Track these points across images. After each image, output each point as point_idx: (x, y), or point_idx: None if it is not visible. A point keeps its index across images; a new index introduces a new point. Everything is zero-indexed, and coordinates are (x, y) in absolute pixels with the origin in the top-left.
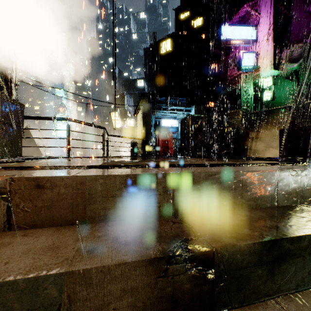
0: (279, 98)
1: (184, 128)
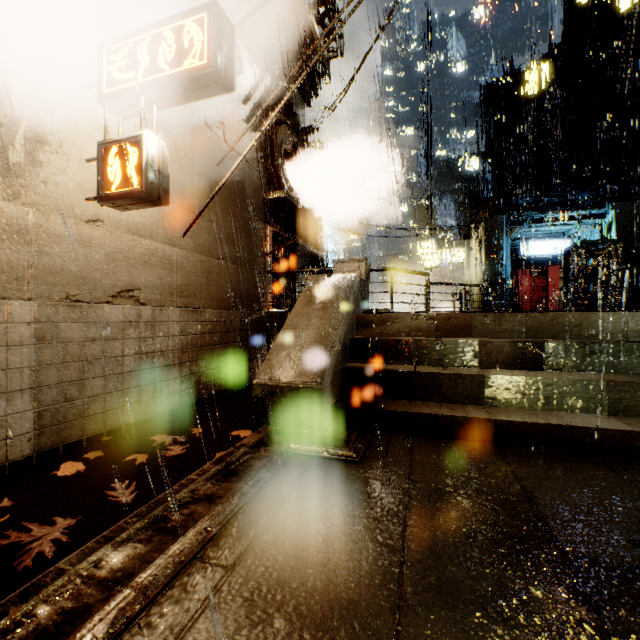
0: None
1: (571, 264)
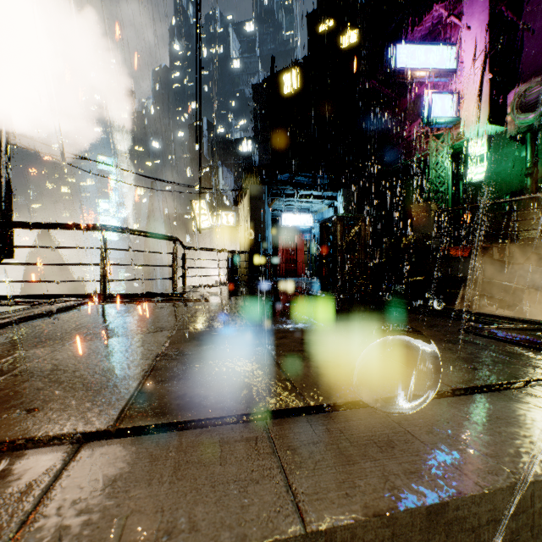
0: (498, 177)
1: (328, 239)
